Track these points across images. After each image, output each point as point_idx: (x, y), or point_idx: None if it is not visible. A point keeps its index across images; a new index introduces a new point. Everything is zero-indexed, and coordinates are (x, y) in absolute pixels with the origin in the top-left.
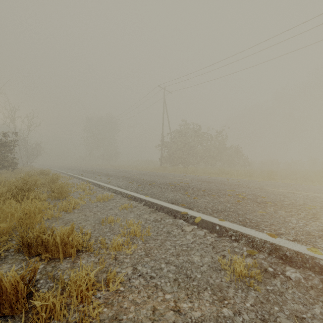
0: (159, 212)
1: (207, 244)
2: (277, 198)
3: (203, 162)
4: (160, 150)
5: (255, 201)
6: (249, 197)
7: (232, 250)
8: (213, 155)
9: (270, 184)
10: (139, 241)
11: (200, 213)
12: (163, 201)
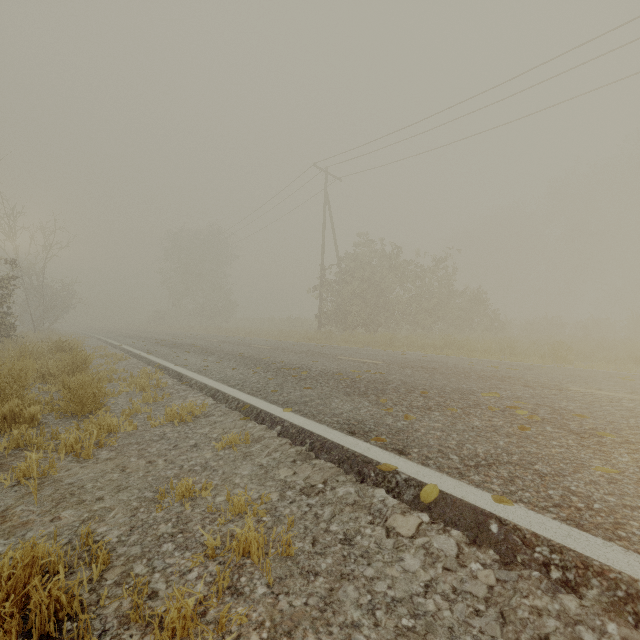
0: (317, 458)
1: (476, 597)
2: (619, 419)
3: (407, 323)
4: (317, 297)
5: (565, 427)
6: (542, 414)
7: (571, 637)
8: (427, 308)
9: (571, 375)
10: (256, 582)
11: (430, 470)
12: (328, 424)
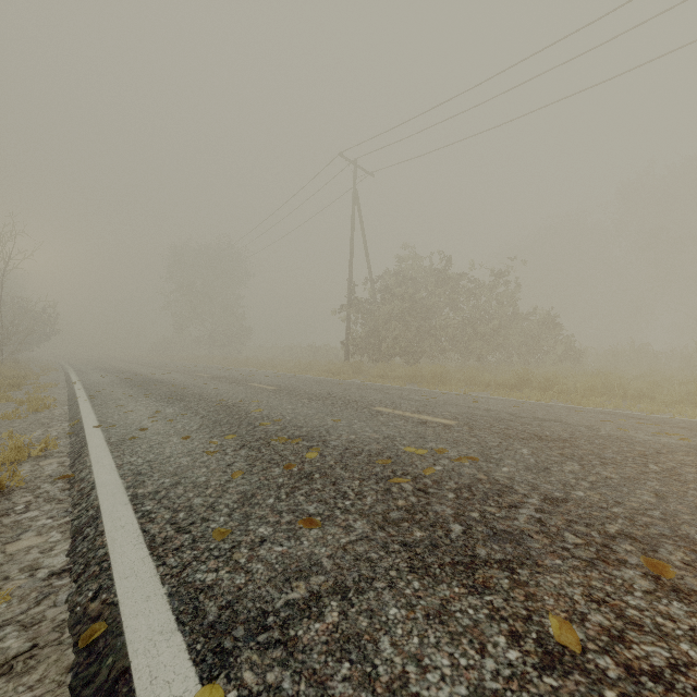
0: None
1: None
2: None
3: (458, 352)
4: (344, 319)
5: None
6: None
7: None
8: (483, 333)
9: None
10: None
11: None
12: None
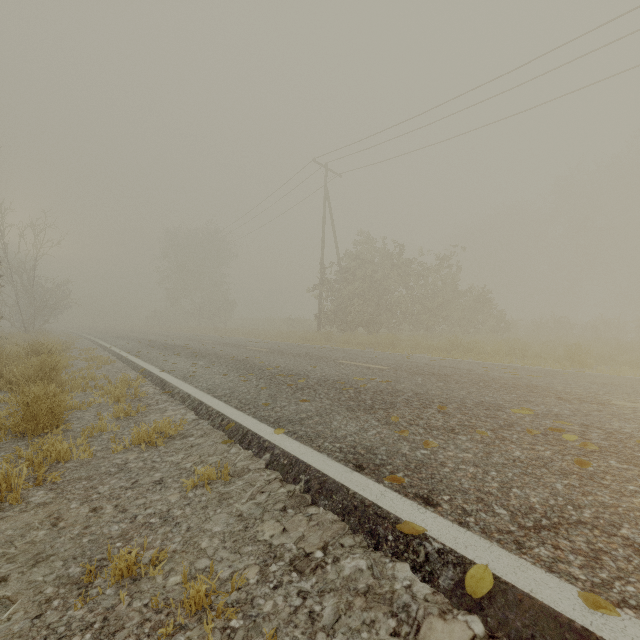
0: (315, 504)
1: None
2: None
3: (410, 323)
4: (317, 296)
5: (635, 461)
6: (596, 439)
7: None
8: (430, 308)
9: (604, 384)
10: None
11: (473, 536)
12: (329, 453)
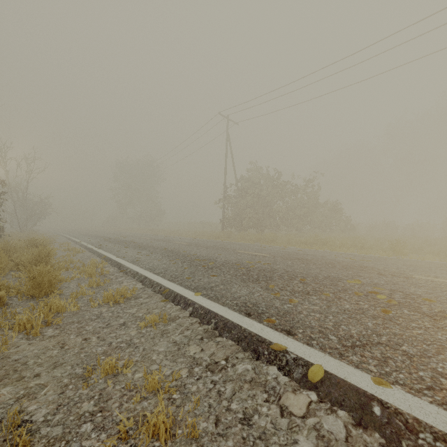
0: (220, 336)
1: None
2: None
3: (285, 226)
4: (221, 207)
5: (419, 310)
6: (398, 298)
7: None
8: (299, 215)
9: (411, 265)
10: None
11: (315, 350)
12: (229, 307)
